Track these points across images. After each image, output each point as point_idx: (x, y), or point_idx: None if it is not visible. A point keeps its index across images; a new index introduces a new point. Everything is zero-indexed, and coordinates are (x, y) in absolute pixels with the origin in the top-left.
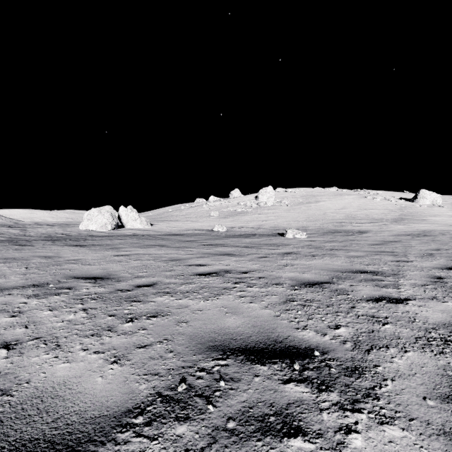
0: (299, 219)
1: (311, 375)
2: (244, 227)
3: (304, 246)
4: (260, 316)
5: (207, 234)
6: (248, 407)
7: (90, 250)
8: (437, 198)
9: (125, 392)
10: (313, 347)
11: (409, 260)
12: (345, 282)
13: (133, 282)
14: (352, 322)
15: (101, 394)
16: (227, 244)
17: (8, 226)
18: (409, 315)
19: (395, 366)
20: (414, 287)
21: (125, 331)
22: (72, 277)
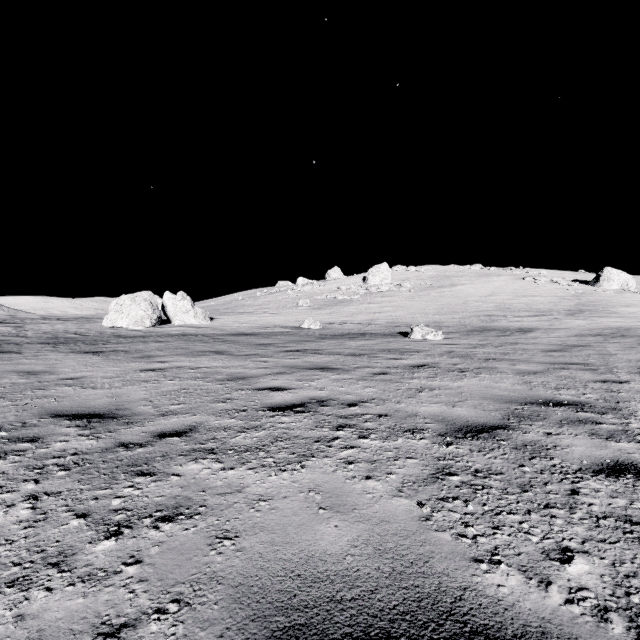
0: (429, 311)
1: None
2: (348, 322)
3: (442, 354)
4: (390, 519)
5: (292, 334)
6: None
7: (106, 360)
8: (629, 280)
9: None
10: (533, 634)
11: (623, 380)
12: (533, 425)
13: (154, 426)
14: (592, 538)
15: None
16: (323, 349)
17: None
18: None
19: None
20: None
21: (91, 569)
22: (51, 415)
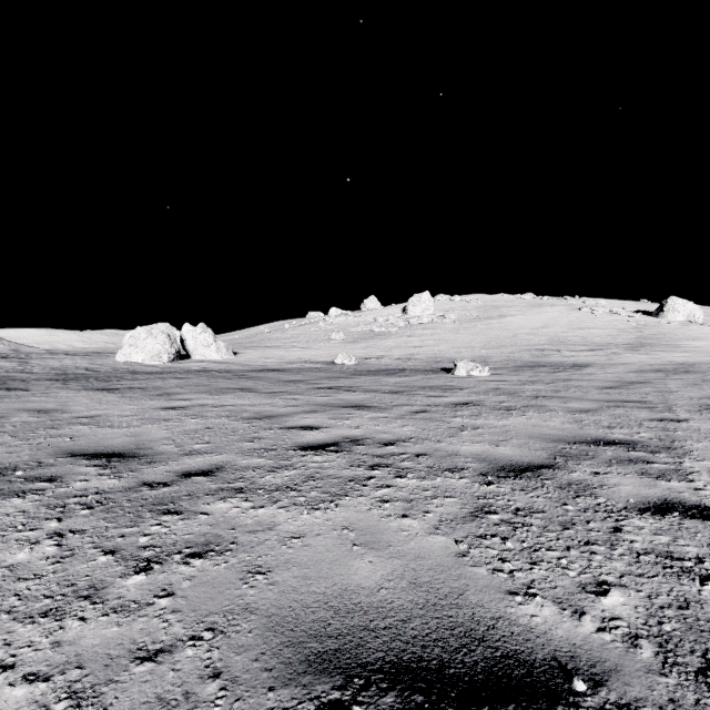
0: (475, 345)
1: None
2: (385, 357)
3: (487, 391)
4: (426, 555)
5: (324, 370)
6: None
7: (122, 398)
8: (696, 311)
9: None
10: (563, 658)
11: (681, 419)
12: (580, 465)
13: (179, 466)
14: (631, 573)
15: None
16: (358, 386)
17: (1, 356)
18: None
19: None
20: None
21: (123, 601)
22: (67, 454)
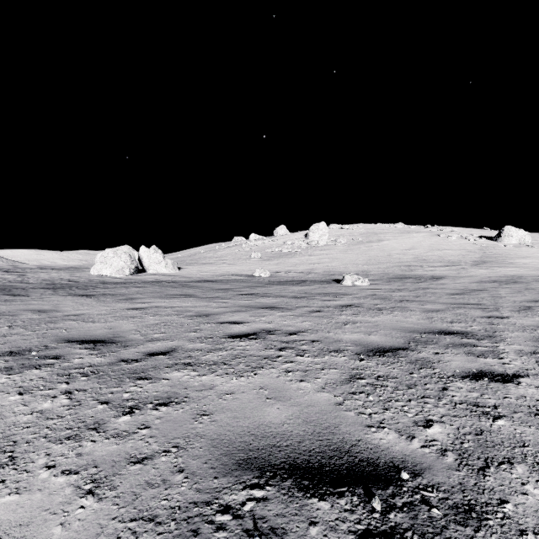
0: (359, 262)
1: (402, 521)
2: (292, 271)
3: (366, 297)
4: (315, 404)
5: (246, 281)
6: None
7: (98, 301)
8: (525, 237)
9: None
10: (397, 461)
11: (504, 316)
12: (426, 348)
13: (145, 348)
14: (448, 415)
15: None
16: (271, 293)
17: (4, 270)
18: (527, 402)
19: (533, 503)
20: (522, 355)
21: (118, 431)
22: (65, 341)
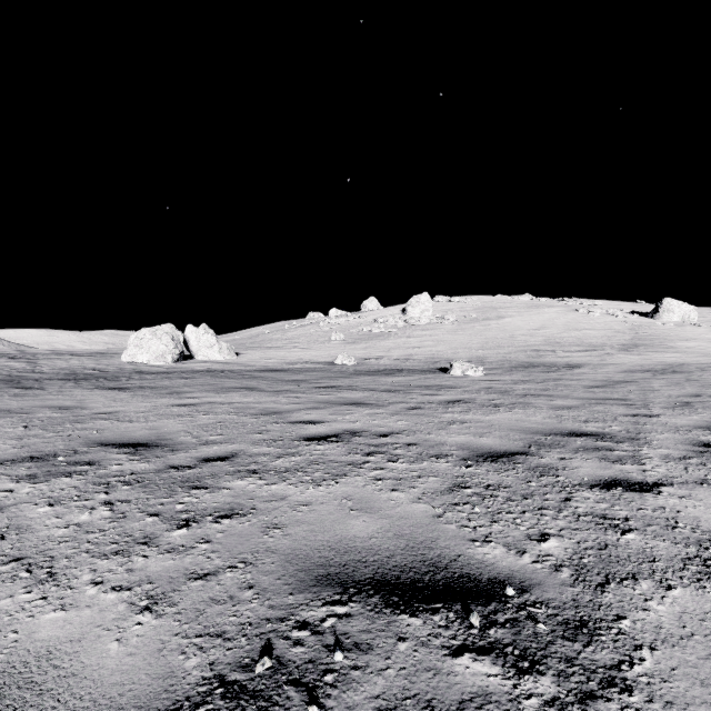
0: (472, 346)
1: (502, 637)
2: (384, 357)
3: (480, 390)
4: (409, 517)
5: (325, 370)
6: (387, 709)
7: (134, 396)
8: (690, 312)
9: (157, 674)
10: (502, 577)
11: (654, 414)
12: (550, 452)
13: (198, 453)
14: (569, 528)
15: (112, 679)
16: (357, 385)
17: (8, 356)
18: (665, 514)
19: (654, 619)
20: (668, 461)
21: (173, 546)
22: (98, 444)
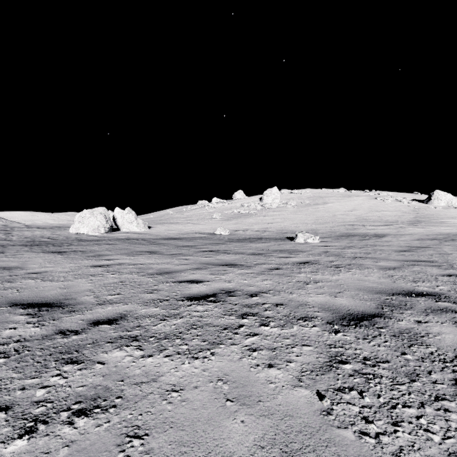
0: (308, 222)
1: None
2: (249, 230)
3: (320, 253)
4: (293, 413)
5: (208, 238)
6: None
7: (66, 258)
8: (452, 199)
9: None
10: None
11: None
12: (403, 314)
13: (91, 314)
14: None
15: None
16: (230, 250)
17: None
18: None
19: None
20: None
21: None
22: (10, 304)
